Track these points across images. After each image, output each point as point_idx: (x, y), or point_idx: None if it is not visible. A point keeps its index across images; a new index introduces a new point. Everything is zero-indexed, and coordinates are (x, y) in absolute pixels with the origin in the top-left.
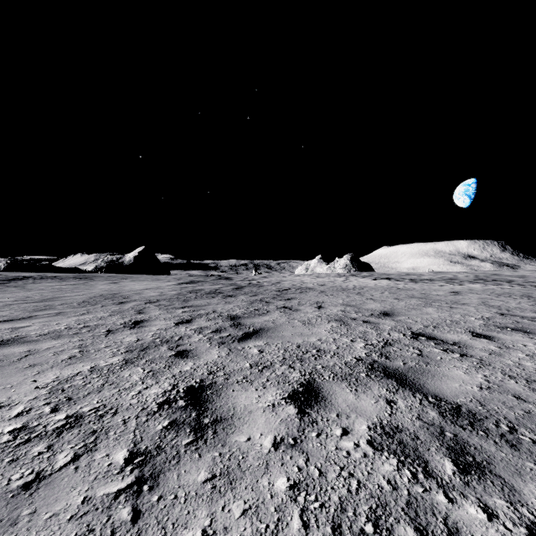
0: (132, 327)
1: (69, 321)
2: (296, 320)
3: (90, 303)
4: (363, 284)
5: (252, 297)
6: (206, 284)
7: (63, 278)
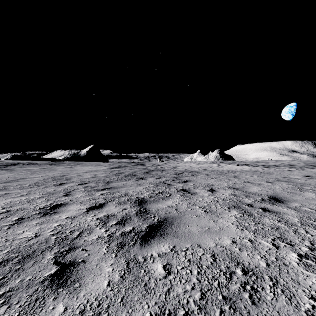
0: (46, 213)
1: (0, 204)
2: (196, 206)
3: (38, 184)
4: (233, 169)
5: (157, 180)
6: (127, 168)
7: (41, 164)
